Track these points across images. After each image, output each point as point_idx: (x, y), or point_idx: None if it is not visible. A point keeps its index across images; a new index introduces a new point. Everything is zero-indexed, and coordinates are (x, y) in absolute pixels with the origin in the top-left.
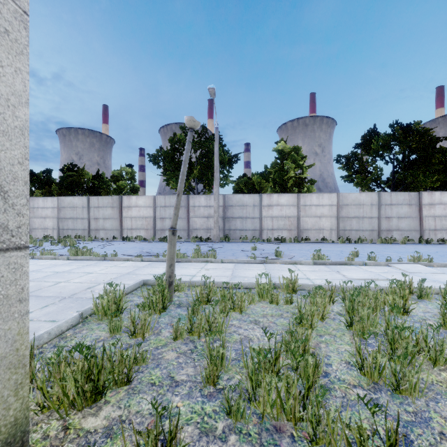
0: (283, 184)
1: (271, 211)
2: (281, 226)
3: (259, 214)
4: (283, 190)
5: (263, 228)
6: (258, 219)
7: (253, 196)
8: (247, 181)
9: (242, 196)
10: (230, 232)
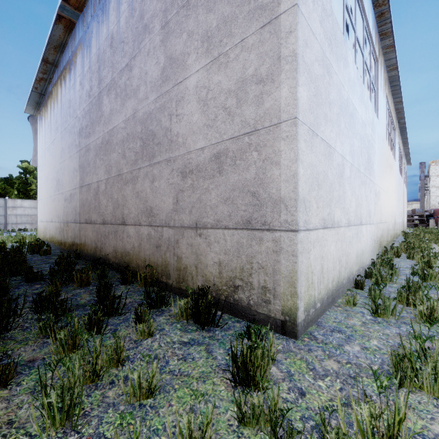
0: (27, 193)
1: (15, 211)
2: (24, 221)
3: (4, 213)
4: (27, 196)
5: (8, 223)
6: (4, 216)
7: None
8: None
9: None
10: None
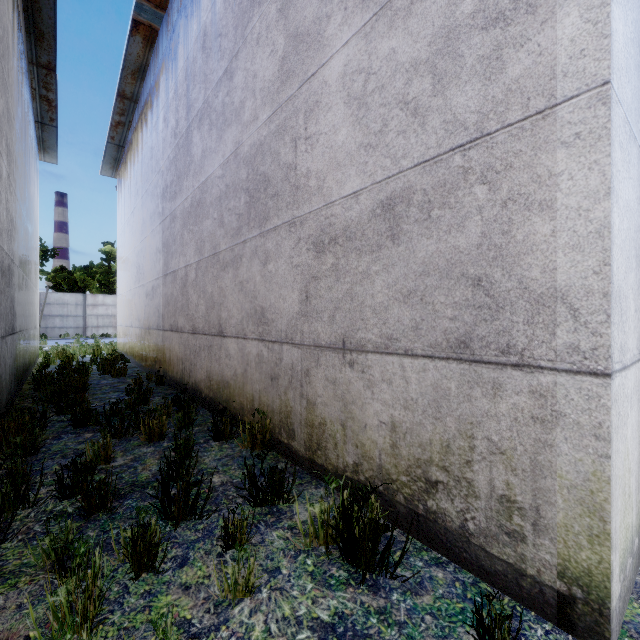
0: (110, 286)
1: (96, 310)
2: (107, 324)
3: (83, 313)
4: (110, 290)
5: (88, 326)
6: (82, 317)
7: (76, 295)
8: (68, 277)
9: (63, 295)
10: (47, 331)
